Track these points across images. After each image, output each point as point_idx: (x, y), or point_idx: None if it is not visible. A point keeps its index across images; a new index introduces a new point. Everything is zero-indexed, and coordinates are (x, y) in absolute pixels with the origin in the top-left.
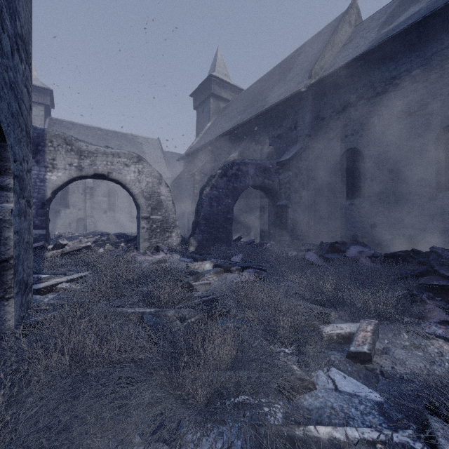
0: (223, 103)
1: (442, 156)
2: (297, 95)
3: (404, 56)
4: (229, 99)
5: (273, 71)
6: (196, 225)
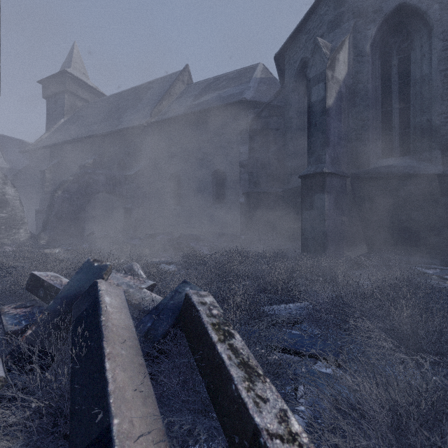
0: (81, 102)
1: (215, 185)
2: (141, 127)
3: (199, 125)
4: (88, 100)
5: (129, 92)
6: (47, 222)
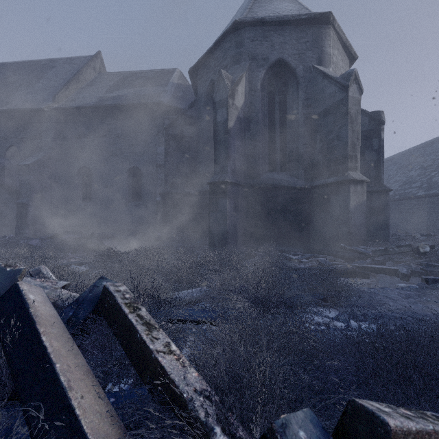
0: None
1: (131, 182)
2: (41, 111)
3: (114, 119)
4: None
5: (23, 66)
6: None
